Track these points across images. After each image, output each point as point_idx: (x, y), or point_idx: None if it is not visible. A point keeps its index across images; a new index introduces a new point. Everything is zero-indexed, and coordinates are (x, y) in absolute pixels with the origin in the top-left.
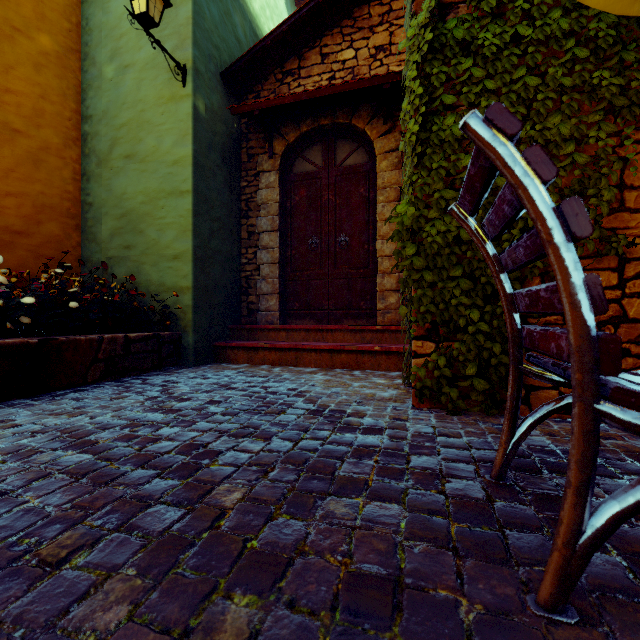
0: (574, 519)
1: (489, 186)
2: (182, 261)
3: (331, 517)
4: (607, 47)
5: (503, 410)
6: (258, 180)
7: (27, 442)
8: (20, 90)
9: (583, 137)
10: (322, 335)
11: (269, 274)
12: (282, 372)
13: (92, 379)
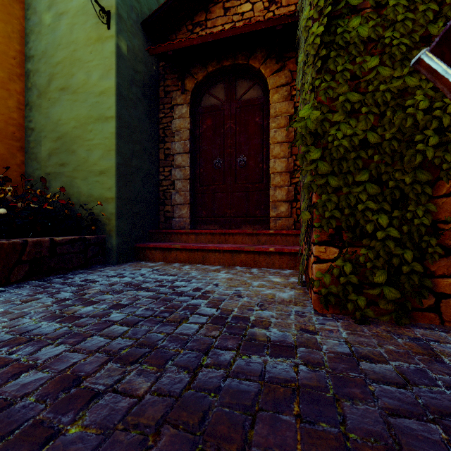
0: None
1: None
2: (107, 176)
3: None
4: None
5: (411, 318)
6: (173, 112)
7: None
8: None
9: None
10: (225, 238)
11: (181, 188)
12: (190, 270)
13: (15, 279)
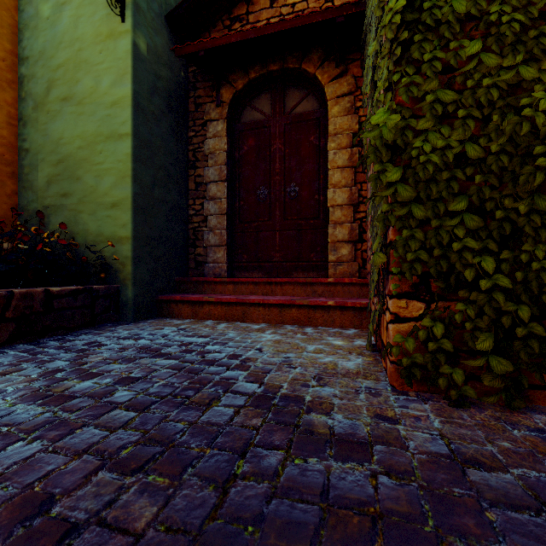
0: None
1: None
2: (121, 209)
3: None
4: None
5: (525, 398)
6: (205, 129)
7: None
8: None
9: None
10: (271, 288)
11: (216, 225)
12: (227, 329)
13: None
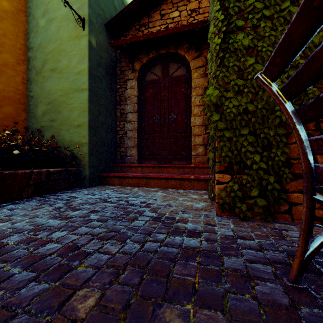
0: None
1: (310, 38)
2: (82, 128)
3: None
4: None
5: (274, 217)
6: (126, 84)
7: None
8: None
9: None
10: (161, 169)
11: (132, 136)
12: (138, 191)
13: (26, 196)
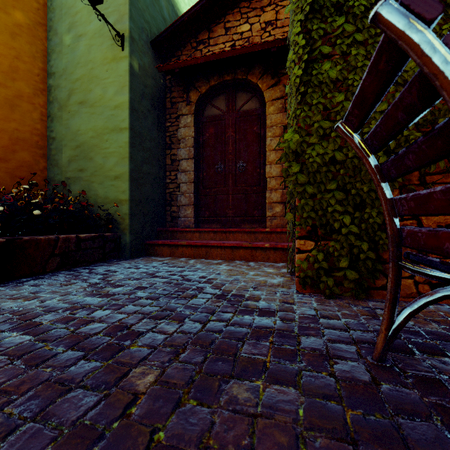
0: None
1: (382, 96)
2: (121, 180)
3: (234, 403)
4: None
5: (369, 295)
6: (178, 121)
7: None
8: None
9: None
10: (226, 235)
11: (186, 190)
12: (196, 263)
13: (50, 269)
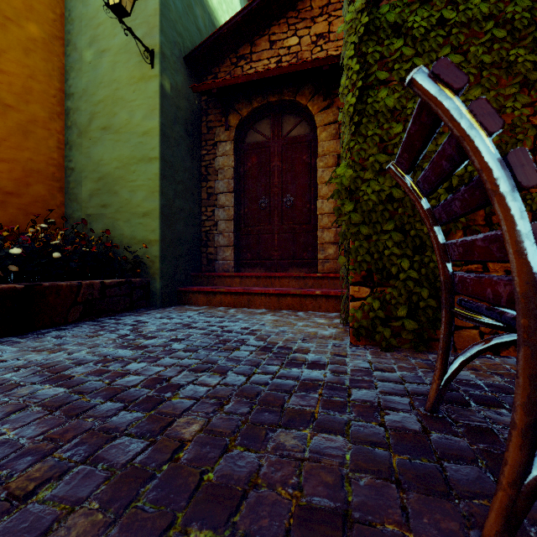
0: (520, 460)
1: (428, 144)
2: (151, 218)
3: (281, 449)
4: (522, 28)
5: (430, 347)
6: (216, 149)
7: (10, 376)
8: (11, 71)
9: (500, 107)
10: (271, 281)
11: (225, 229)
12: (236, 313)
13: (72, 319)
